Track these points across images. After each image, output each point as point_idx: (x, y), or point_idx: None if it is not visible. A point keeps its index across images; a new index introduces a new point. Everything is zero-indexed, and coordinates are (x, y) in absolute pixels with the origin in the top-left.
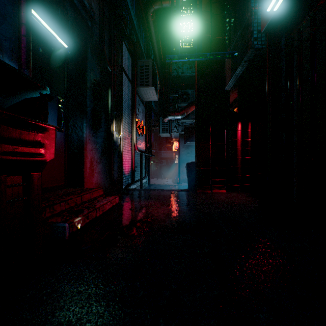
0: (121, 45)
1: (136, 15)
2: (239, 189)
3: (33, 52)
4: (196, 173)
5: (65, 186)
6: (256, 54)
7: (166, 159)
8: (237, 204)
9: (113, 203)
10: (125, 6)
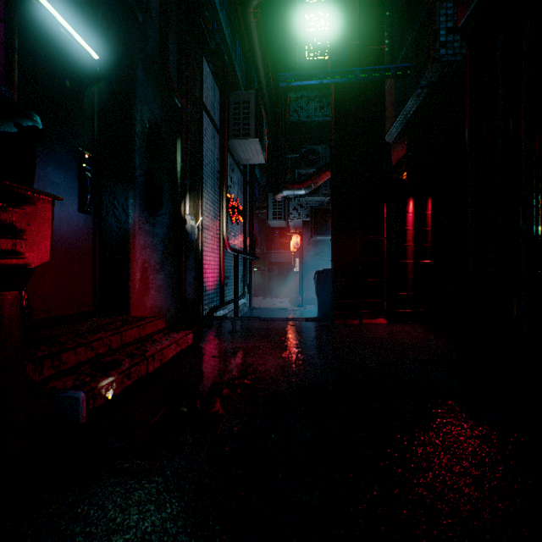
0: (201, 63)
1: (229, 20)
2: (410, 318)
3: (29, 61)
4: (333, 289)
5: (96, 314)
6: (443, 73)
7: (280, 264)
8: (410, 346)
9: (182, 345)
10: (210, 6)
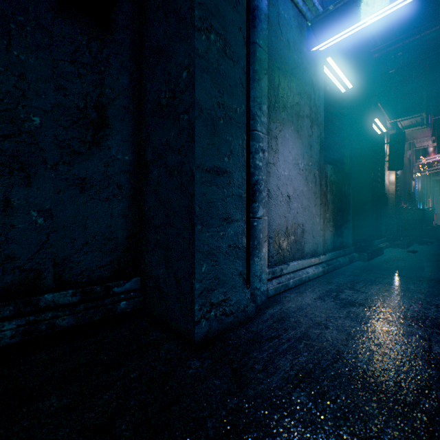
0: None
1: None
2: None
3: None
4: None
5: None
6: None
7: (437, 215)
8: None
9: None
10: None
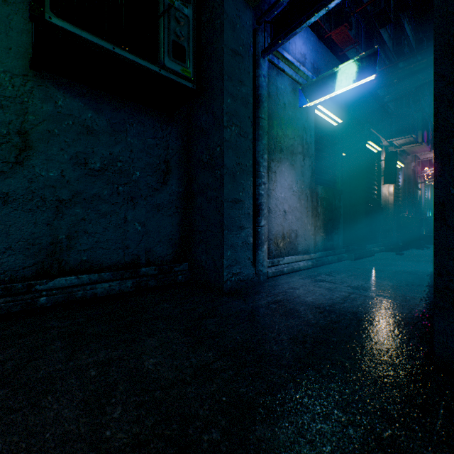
0: None
1: None
2: None
3: None
4: None
5: None
6: None
7: None
8: None
9: None
10: None
